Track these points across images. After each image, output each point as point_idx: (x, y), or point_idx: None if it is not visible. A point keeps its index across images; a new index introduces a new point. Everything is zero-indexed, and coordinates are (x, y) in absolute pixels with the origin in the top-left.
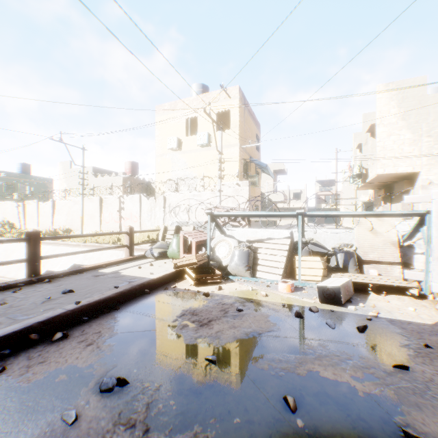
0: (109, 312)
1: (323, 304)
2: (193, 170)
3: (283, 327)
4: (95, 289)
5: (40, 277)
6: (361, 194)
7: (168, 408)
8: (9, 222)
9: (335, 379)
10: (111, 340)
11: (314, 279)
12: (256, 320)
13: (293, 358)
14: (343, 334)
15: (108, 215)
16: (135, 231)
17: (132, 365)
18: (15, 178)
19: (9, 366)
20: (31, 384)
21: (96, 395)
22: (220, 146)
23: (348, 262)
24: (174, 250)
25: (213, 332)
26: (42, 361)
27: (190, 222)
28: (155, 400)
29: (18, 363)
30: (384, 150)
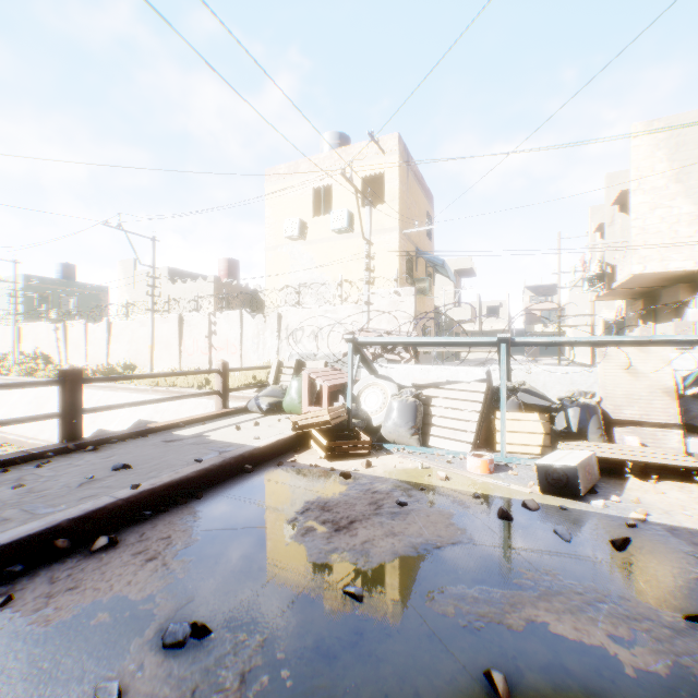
0: (187, 502)
1: (546, 496)
2: (324, 270)
3: (478, 536)
4: (165, 463)
5: (80, 442)
6: (602, 308)
7: (278, 684)
8: (43, 354)
9: (577, 639)
10: (187, 552)
11: (528, 451)
12: (431, 522)
13: (499, 595)
14: (586, 552)
15: (192, 343)
16: (231, 369)
17: (219, 598)
18: (53, 287)
19: (18, 594)
20: (50, 629)
21: (156, 654)
22: (367, 232)
23: (586, 423)
24: (293, 400)
25: (357, 543)
26: (73, 586)
27: (320, 355)
28: (255, 668)
29: (33, 589)
30: (644, 234)
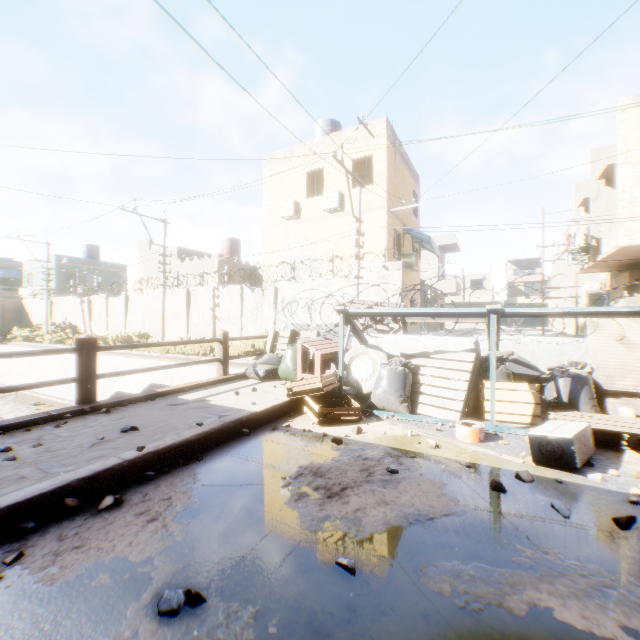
0: (188, 464)
1: (539, 468)
2: (317, 247)
3: (471, 508)
4: (169, 426)
5: (95, 405)
6: (586, 280)
7: None
8: (71, 325)
9: (586, 629)
10: (186, 514)
11: (517, 420)
12: (423, 492)
13: (497, 573)
14: (586, 529)
15: (198, 314)
16: (231, 338)
17: (214, 564)
18: (79, 266)
19: (29, 550)
20: (54, 588)
21: (151, 621)
22: (357, 210)
23: (577, 393)
24: (288, 368)
25: (349, 511)
26: (78, 544)
27: (313, 325)
28: None
29: (42, 546)
30: (630, 207)
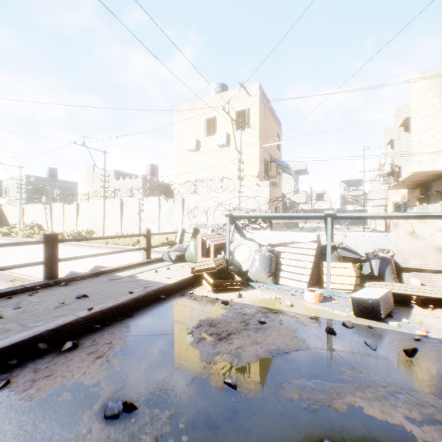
0: (123, 319)
1: (358, 318)
2: (212, 171)
3: (313, 345)
4: (109, 294)
5: (57, 280)
6: (392, 194)
7: None
8: (37, 224)
9: (383, 419)
10: (122, 353)
11: (345, 288)
12: (282, 335)
13: (329, 386)
14: (386, 357)
15: (128, 217)
16: (152, 234)
17: (142, 385)
18: (43, 182)
19: (14, 379)
20: (32, 403)
21: (100, 422)
22: (239, 146)
23: (383, 269)
24: (191, 254)
25: (232, 348)
26: (48, 374)
27: (208, 224)
28: (164, 434)
29: (23, 376)
30: (420, 146)
